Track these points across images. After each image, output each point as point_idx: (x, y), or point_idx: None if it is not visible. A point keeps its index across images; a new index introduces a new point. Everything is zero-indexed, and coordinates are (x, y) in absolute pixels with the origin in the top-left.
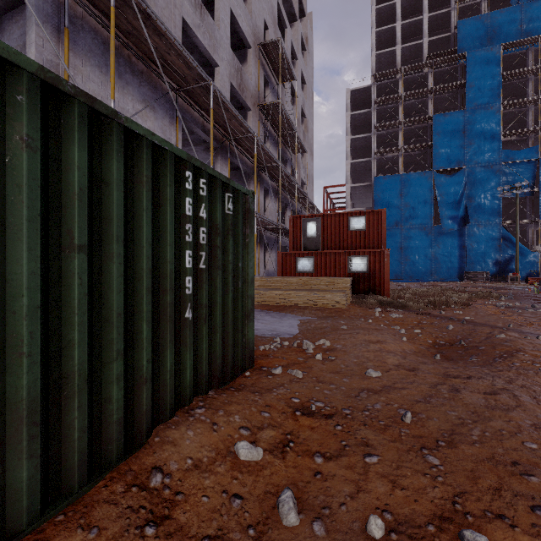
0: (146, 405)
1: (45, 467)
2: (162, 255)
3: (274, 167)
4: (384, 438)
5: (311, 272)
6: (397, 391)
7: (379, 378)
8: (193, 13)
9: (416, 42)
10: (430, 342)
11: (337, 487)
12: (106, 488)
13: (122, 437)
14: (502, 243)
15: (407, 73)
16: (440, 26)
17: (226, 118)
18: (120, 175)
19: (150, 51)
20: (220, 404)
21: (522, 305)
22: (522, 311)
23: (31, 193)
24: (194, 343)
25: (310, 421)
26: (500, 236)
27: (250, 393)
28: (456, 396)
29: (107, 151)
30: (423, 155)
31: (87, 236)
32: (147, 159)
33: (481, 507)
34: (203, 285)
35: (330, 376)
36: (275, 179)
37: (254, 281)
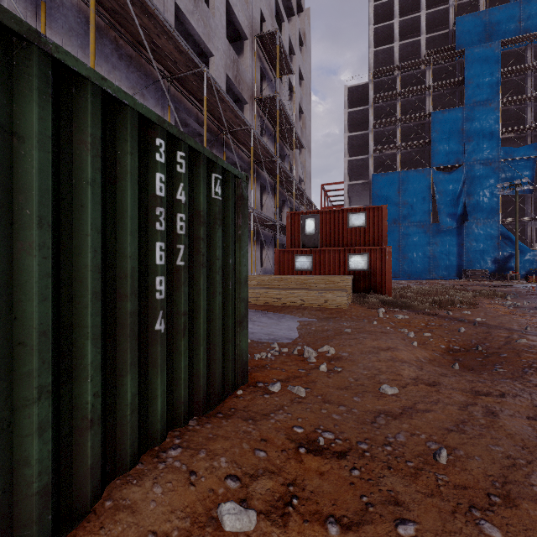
0: (92, 457)
1: None
2: (120, 248)
3: (271, 162)
4: (417, 490)
5: (310, 270)
6: (421, 415)
7: (396, 396)
8: None
9: (414, 39)
10: (443, 347)
11: None
12: None
13: (50, 512)
14: (501, 240)
15: (405, 71)
16: (438, 23)
17: (222, 109)
18: (45, 128)
19: (138, 34)
20: (202, 440)
21: (531, 305)
22: (534, 311)
23: None
24: (169, 362)
25: (318, 462)
26: (499, 233)
27: (242, 421)
28: (494, 423)
29: (22, 90)
30: (421, 153)
31: None
32: (94, 112)
33: None
34: (181, 287)
35: (337, 394)
36: (272, 175)
37: (251, 280)
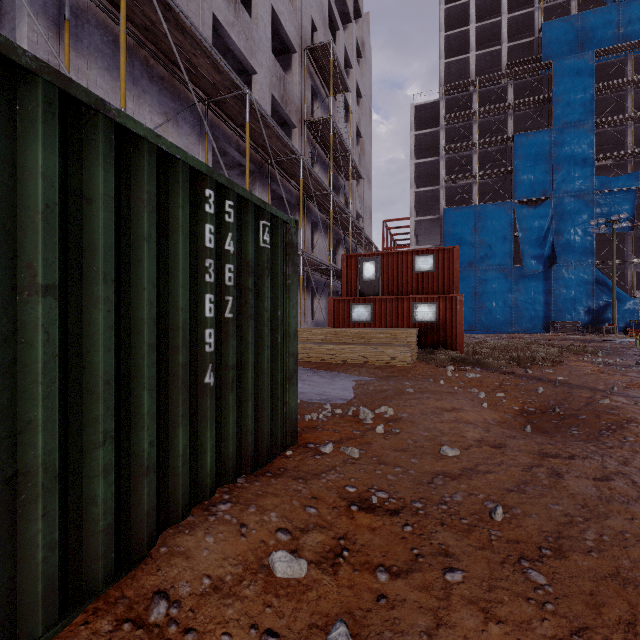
0: (148, 504)
1: None
2: (172, 300)
3: (324, 196)
4: (468, 544)
5: (368, 322)
6: (482, 476)
7: (457, 457)
8: (226, 8)
9: (493, 48)
10: (517, 409)
11: (409, 618)
12: (86, 625)
13: (113, 551)
14: (596, 287)
15: (483, 86)
16: (522, 29)
17: (266, 136)
18: (109, 189)
19: (171, 52)
20: (251, 497)
21: (625, 362)
22: (626, 370)
23: None
24: (218, 416)
25: (370, 519)
26: (594, 279)
27: (292, 480)
28: (558, 483)
29: (90, 155)
30: (501, 183)
31: (57, 272)
32: (150, 169)
33: None
34: (229, 339)
35: (394, 455)
36: (325, 211)
37: (300, 333)
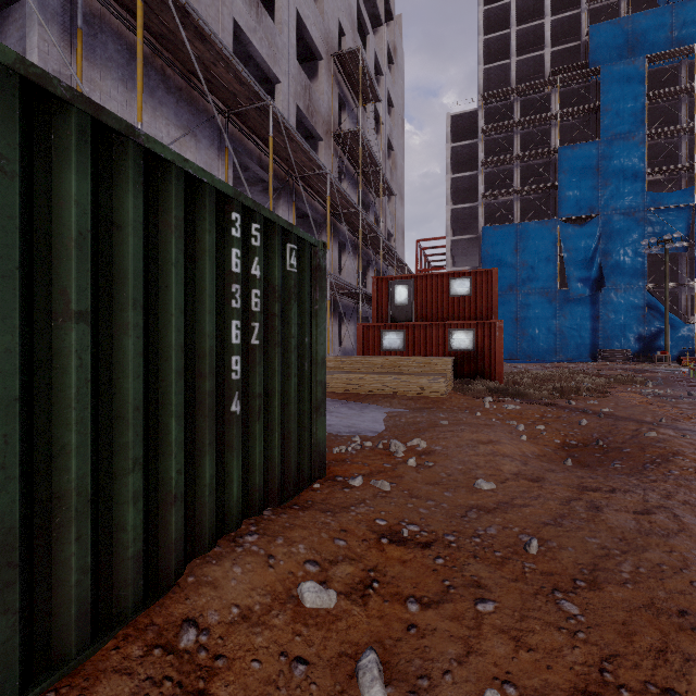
0: (176, 532)
1: (27, 625)
2: (199, 327)
3: (352, 214)
4: (501, 576)
5: (401, 350)
6: (517, 510)
7: (492, 491)
8: (248, 12)
9: (536, 53)
10: (558, 442)
11: (439, 647)
12: (117, 650)
13: (142, 578)
14: (647, 312)
15: (525, 94)
16: (567, 33)
17: (291, 150)
18: (138, 215)
19: (190, 62)
20: (278, 529)
21: (676, 393)
22: (677, 401)
23: (6, 238)
24: (244, 446)
25: (401, 552)
26: (645, 303)
27: (320, 513)
28: (596, 517)
29: (120, 182)
30: (544, 200)
31: (90, 299)
32: (177, 194)
33: (640, 677)
34: (256, 367)
35: (426, 489)
36: (353, 230)
37: (327, 362)
